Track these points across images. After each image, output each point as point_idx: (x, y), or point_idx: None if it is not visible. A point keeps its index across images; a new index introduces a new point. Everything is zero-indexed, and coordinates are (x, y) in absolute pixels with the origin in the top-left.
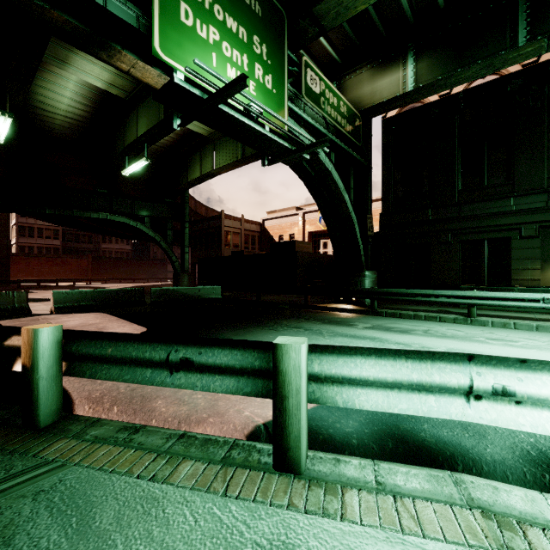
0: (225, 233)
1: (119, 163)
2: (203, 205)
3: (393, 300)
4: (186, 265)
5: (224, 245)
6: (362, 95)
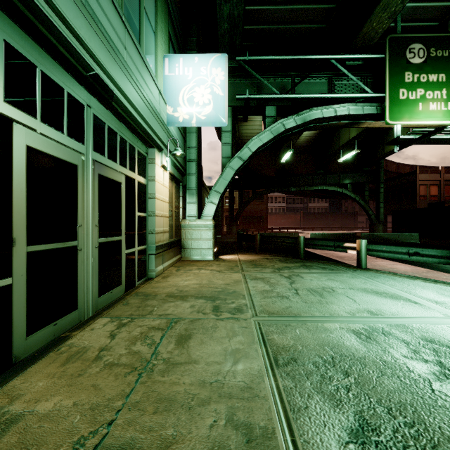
0: (420, 186)
1: (335, 154)
2: (393, 163)
3: None
4: (381, 217)
5: (419, 197)
6: None
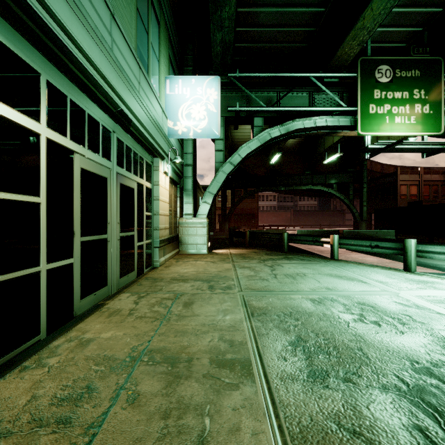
0: (401, 186)
1: (321, 157)
2: (378, 163)
3: None
4: (364, 215)
5: (400, 197)
6: None
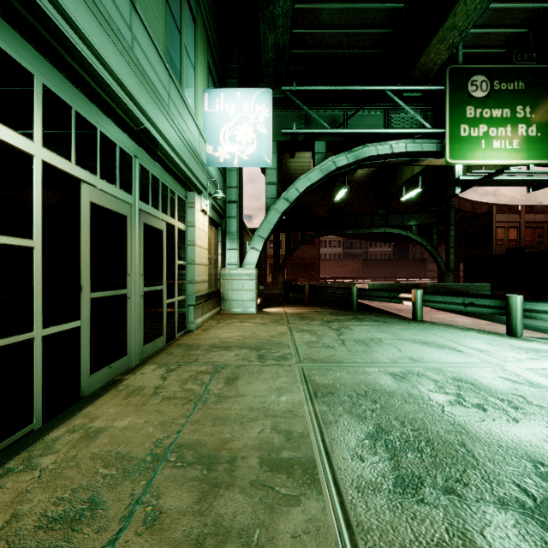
0: (497, 229)
1: (397, 192)
2: (468, 201)
3: None
4: (451, 265)
5: (496, 242)
6: None
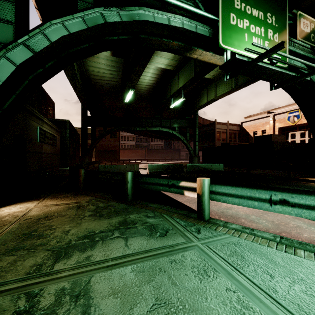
0: (217, 132)
1: (168, 102)
2: (201, 118)
3: None
4: (196, 152)
5: (216, 140)
6: None
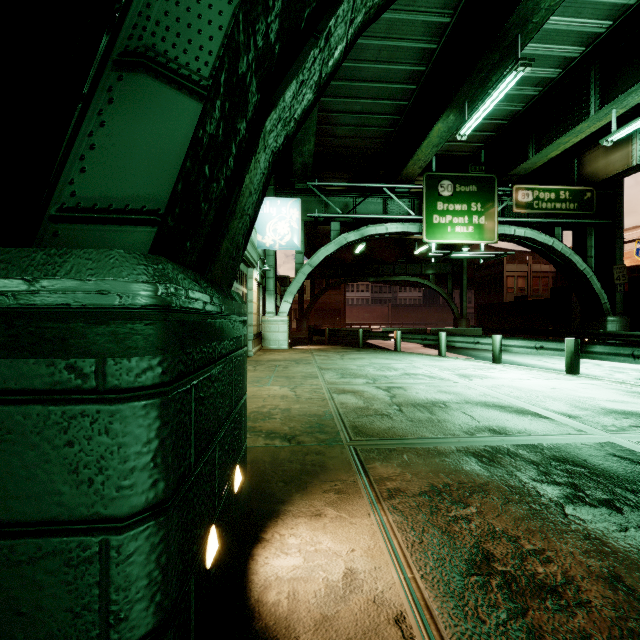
0: (507, 278)
1: (412, 245)
2: (491, 247)
3: (612, 340)
4: (464, 312)
5: (506, 290)
6: (597, 168)
